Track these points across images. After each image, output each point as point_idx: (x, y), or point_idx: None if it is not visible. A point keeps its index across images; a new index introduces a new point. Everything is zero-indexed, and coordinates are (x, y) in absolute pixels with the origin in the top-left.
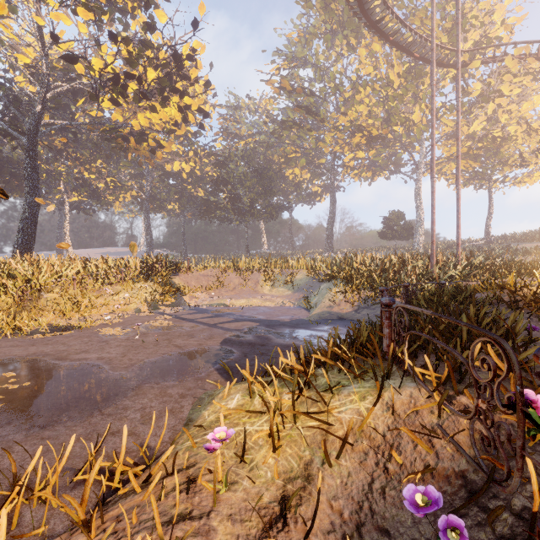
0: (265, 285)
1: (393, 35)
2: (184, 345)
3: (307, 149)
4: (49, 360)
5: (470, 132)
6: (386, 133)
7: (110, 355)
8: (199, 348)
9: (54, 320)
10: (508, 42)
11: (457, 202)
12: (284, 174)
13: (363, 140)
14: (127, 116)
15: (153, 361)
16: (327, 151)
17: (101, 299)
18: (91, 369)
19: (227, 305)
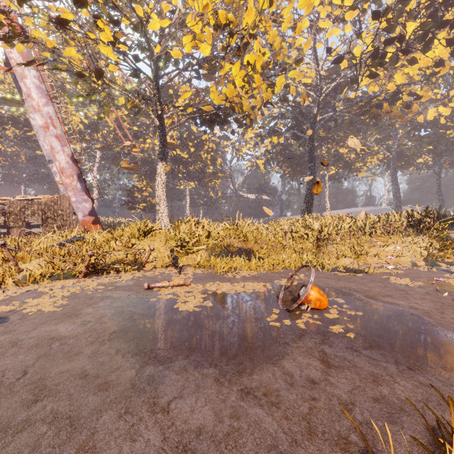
0: None
1: None
2: None
3: None
4: (361, 296)
5: None
6: None
7: (421, 307)
8: None
9: (340, 262)
10: None
11: None
12: None
13: None
14: (383, 83)
15: None
16: None
17: (372, 250)
18: (411, 317)
19: None
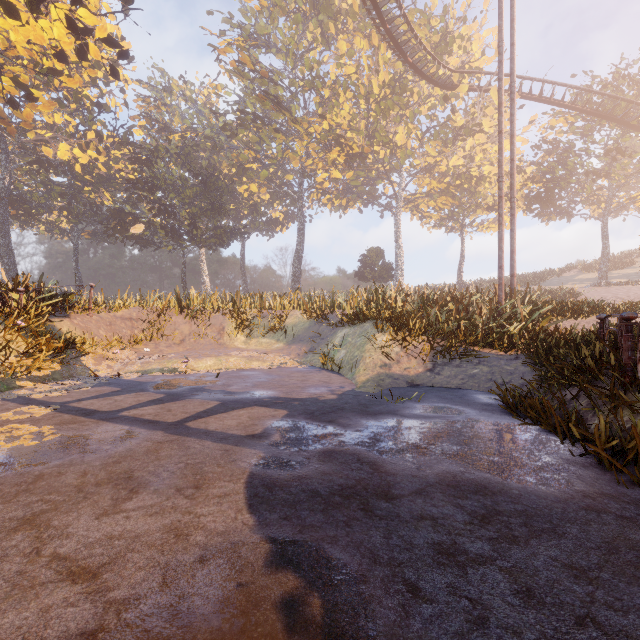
0: (236, 334)
1: (390, 22)
2: (108, 556)
3: (271, 158)
4: None
5: (444, 170)
6: (366, 153)
7: None
8: (183, 564)
9: None
10: (496, 70)
11: (513, 219)
12: (236, 190)
13: (342, 156)
14: None
15: None
16: (296, 165)
17: None
18: None
19: (181, 371)
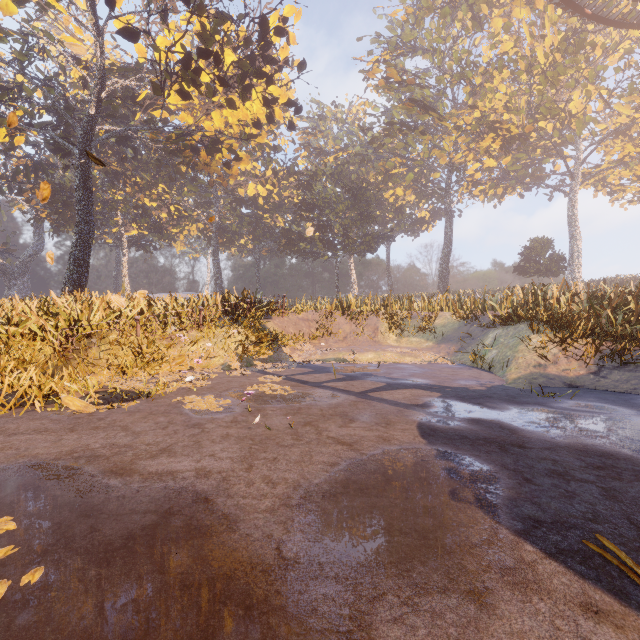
0: (388, 333)
1: None
2: (353, 440)
3: (417, 160)
4: (97, 475)
5: None
6: (528, 132)
7: (218, 464)
8: (391, 449)
9: (109, 380)
10: None
11: None
12: (382, 196)
13: (496, 142)
14: (198, 116)
15: (323, 490)
16: (444, 161)
17: (174, 350)
18: (191, 512)
19: (349, 361)
